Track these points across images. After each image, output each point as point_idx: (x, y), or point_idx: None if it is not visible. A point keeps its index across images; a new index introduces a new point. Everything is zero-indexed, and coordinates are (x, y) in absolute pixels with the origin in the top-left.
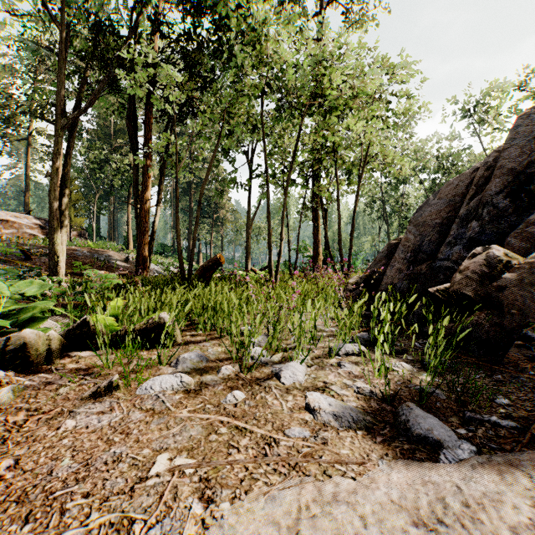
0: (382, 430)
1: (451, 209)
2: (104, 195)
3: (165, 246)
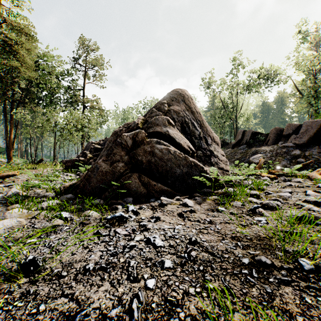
0: None
1: None
2: None
3: (0, 147)
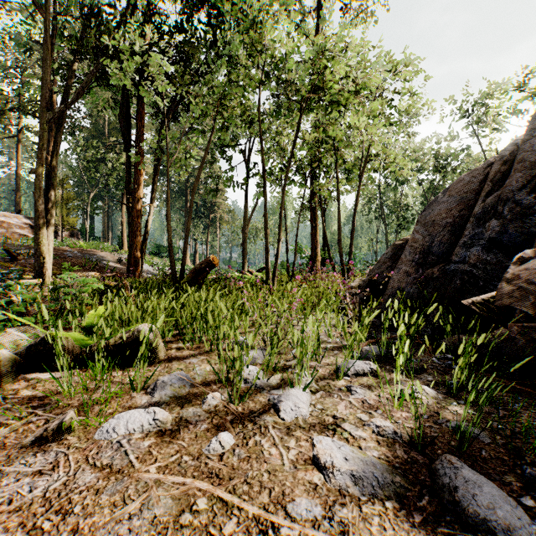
0: (419, 500)
1: (464, 207)
2: (98, 194)
3: (160, 246)
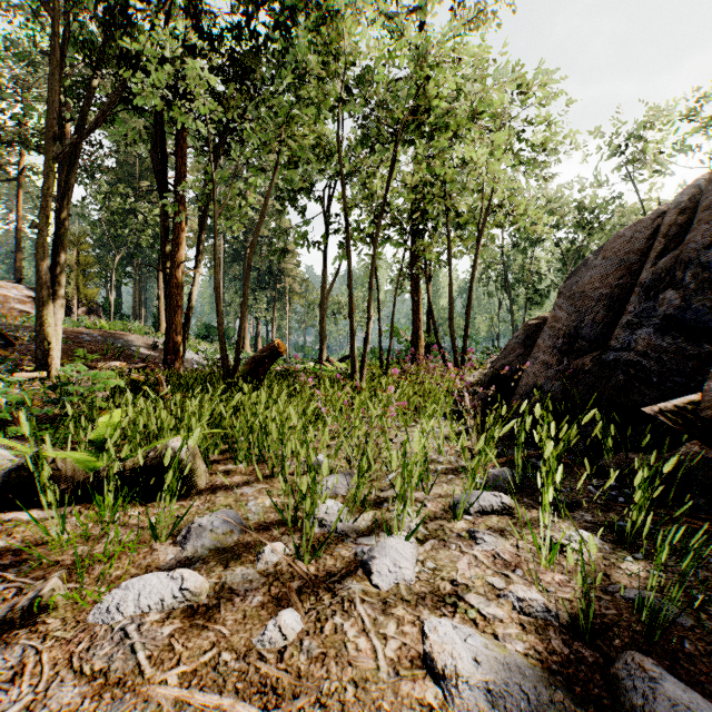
0: None
1: (625, 273)
2: (126, 257)
3: (210, 327)
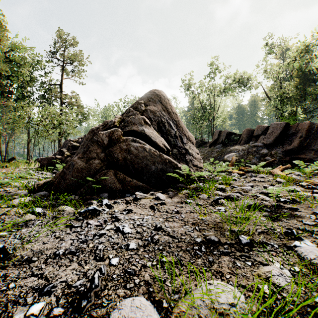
0: None
1: None
2: None
3: None
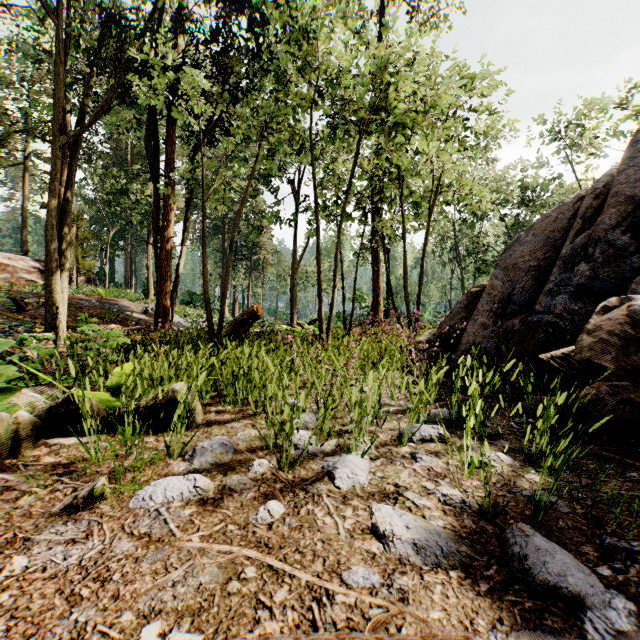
0: (486, 570)
1: (550, 248)
2: (119, 232)
3: (193, 294)
